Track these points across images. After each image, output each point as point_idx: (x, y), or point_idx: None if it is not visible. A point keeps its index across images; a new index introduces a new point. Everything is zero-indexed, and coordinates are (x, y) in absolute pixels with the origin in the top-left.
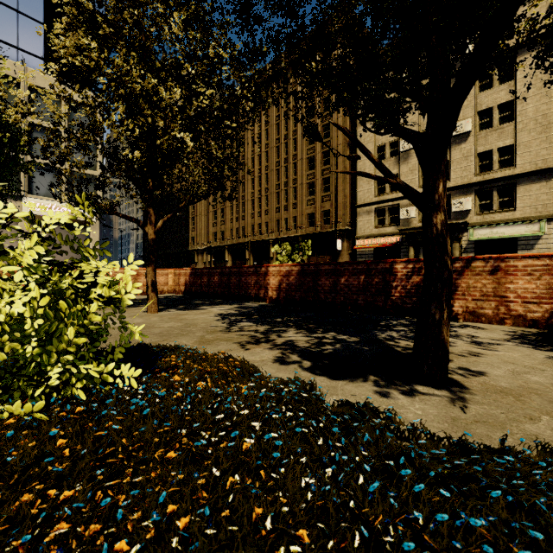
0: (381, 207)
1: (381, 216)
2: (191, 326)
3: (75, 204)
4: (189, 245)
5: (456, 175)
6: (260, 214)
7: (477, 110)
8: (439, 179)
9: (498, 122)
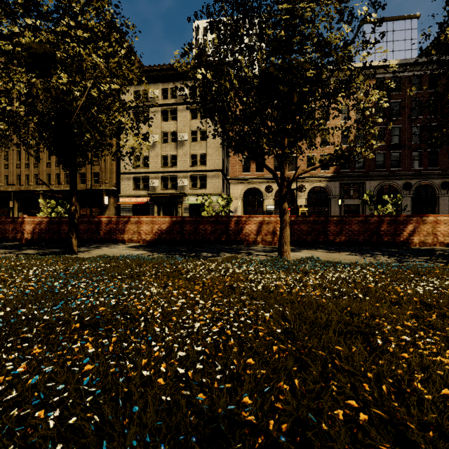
0: (137, 177)
1: (138, 182)
2: None
3: None
4: None
5: (180, 164)
6: (28, 166)
7: (190, 129)
8: (73, 197)
9: (200, 139)
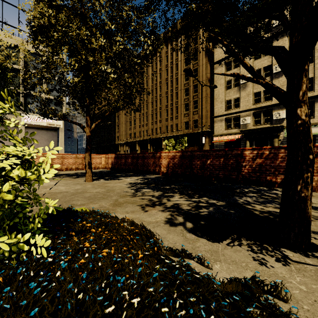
0: (229, 117)
1: (229, 122)
2: (110, 191)
3: (42, 114)
4: (116, 141)
5: None
6: (156, 122)
7: None
8: (303, 78)
9: None
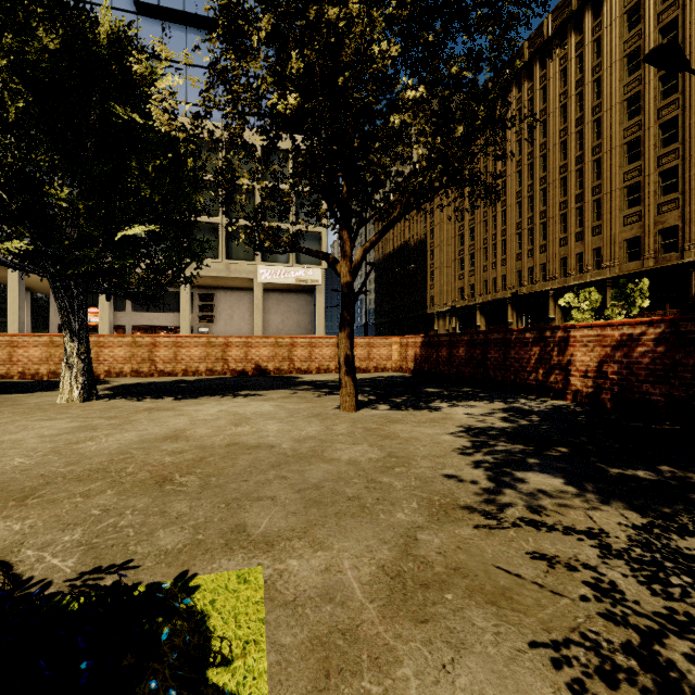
0: None
1: None
2: (396, 466)
3: (251, 243)
4: (427, 308)
5: None
6: (531, 253)
7: None
8: None
9: None
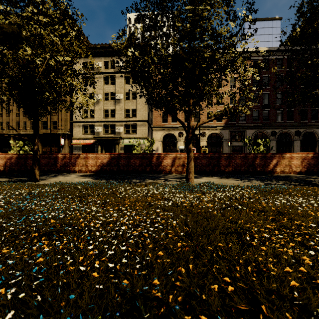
0: (86, 124)
1: (86, 129)
2: None
3: None
4: None
5: (118, 116)
6: (2, 115)
7: (125, 91)
8: (36, 139)
9: (131, 98)
